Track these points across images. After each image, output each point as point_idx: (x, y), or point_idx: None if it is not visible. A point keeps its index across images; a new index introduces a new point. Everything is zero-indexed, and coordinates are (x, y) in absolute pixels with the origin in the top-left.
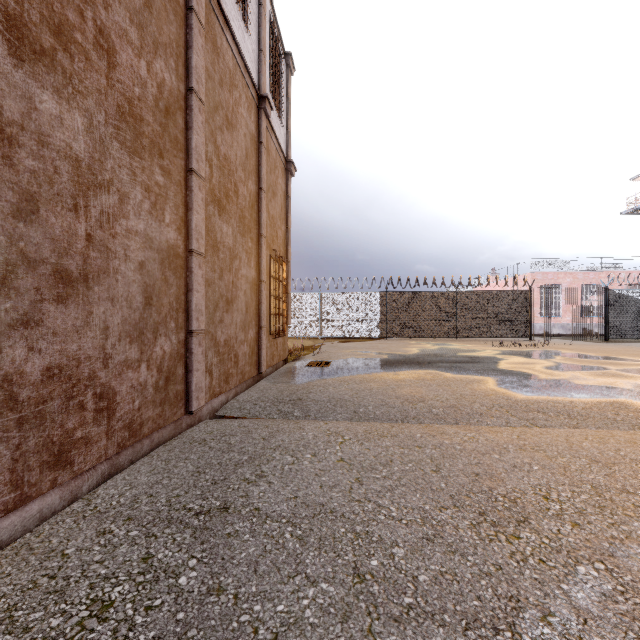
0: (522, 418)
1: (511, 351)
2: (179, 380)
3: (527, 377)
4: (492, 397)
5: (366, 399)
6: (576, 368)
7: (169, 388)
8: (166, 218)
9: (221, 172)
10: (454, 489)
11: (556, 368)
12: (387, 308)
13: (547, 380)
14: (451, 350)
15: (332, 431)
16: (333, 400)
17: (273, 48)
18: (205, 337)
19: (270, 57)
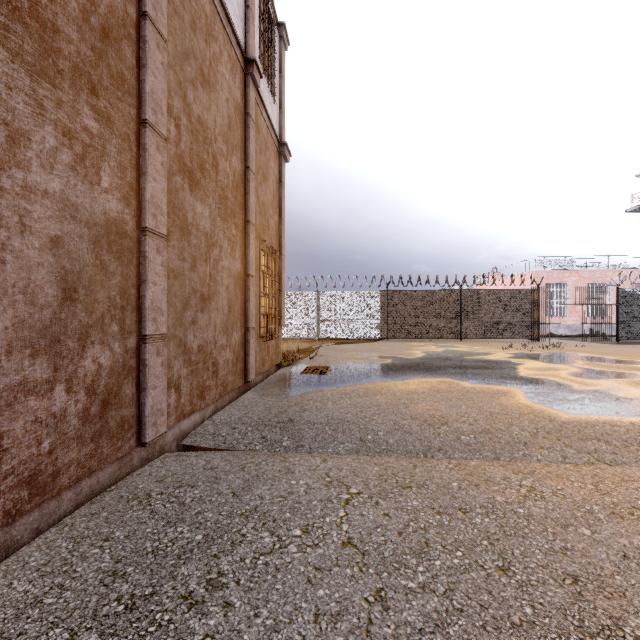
0: (581, 450)
1: (524, 354)
2: (126, 402)
3: (558, 387)
4: (530, 417)
5: (374, 420)
6: (607, 375)
7: (109, 415)
8: (103, 181)
9: (193, 137)
10: (552, 623)
11: (585, 375)
12: (388, 308)
13: (584, 391)
14: (459, 353)
15: (333, 477)
16: (333, 422)
17: (264, 14)
18: (169, 343)
19: (260, 22)
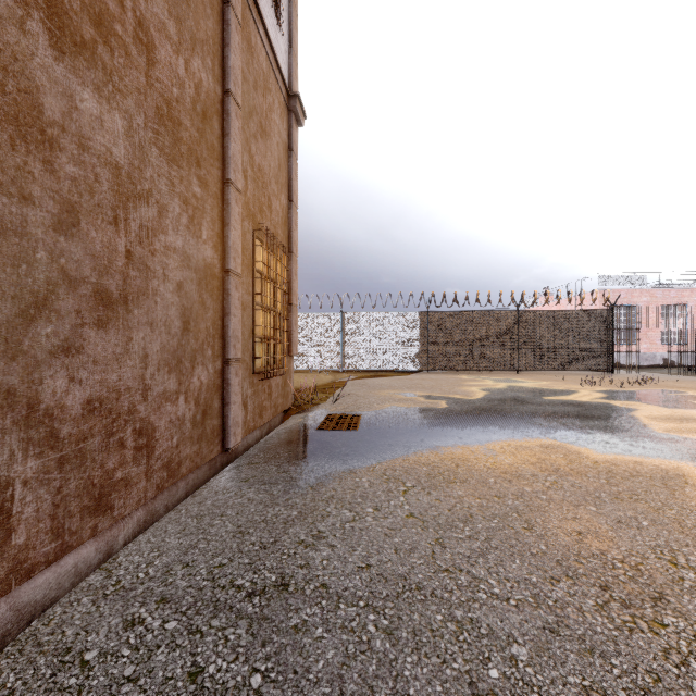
0: None
1: (617, 392)
2: None
3: None
4: None
5: (482, 584)
6: None
7: None
8: None
9: None
10: None
11: None
12: (428, 332)
13: None
14: (530, 391)
15: None
16: (383, 591)
17: None
18: None
19: None
